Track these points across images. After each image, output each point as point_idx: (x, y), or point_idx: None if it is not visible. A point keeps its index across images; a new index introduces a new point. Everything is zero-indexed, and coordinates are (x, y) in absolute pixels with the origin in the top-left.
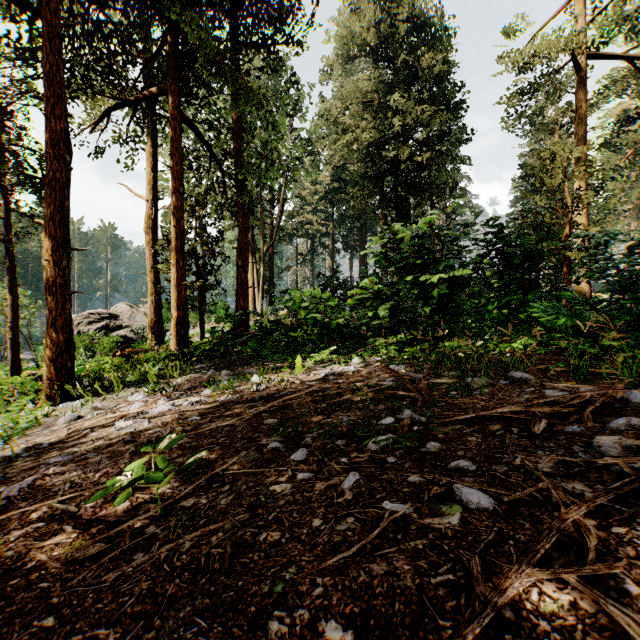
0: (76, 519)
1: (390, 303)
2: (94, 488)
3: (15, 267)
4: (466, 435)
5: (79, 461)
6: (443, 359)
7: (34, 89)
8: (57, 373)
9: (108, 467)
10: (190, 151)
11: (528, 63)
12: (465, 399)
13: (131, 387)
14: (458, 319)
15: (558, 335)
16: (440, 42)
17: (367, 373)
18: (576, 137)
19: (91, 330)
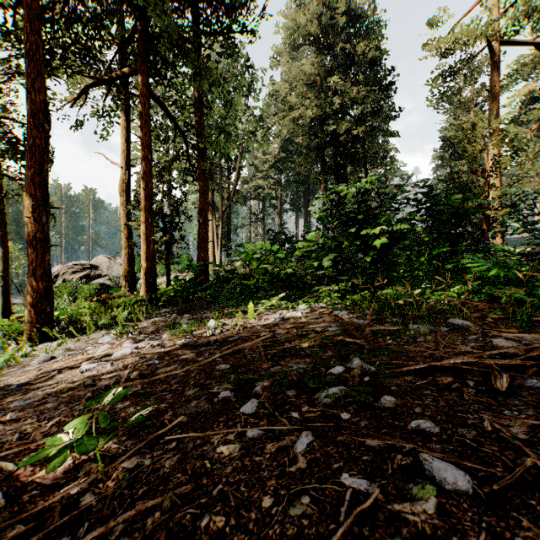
0: (12, 481)
1: (333, 255)
2: (40, 441)
3: (6, 224)
4: (420, 388)
5: (38, 406)
6: (384, 306)
7: (22, 69)
8: (37, 317)
9: (62, 414)
10: (159, 125)
11: (449, 49)
12: (411, 347)
13: (103, 329)
14: (395, 269)
15: (488, 284)
16: (373, 32)
17: (313, 318)
18: (490, 112)
19: (74, 278)
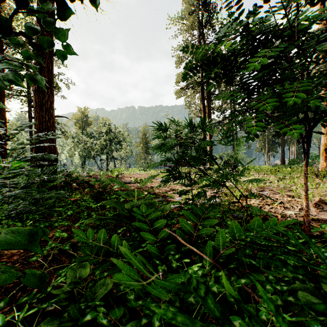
0: None
1: None
2: None
3: (270, 159)
4: None
5: None
6: None
7: None
8: None
9: None
10: None
11: None
12: None
13: None
14: None
15: None
16: None
17: None
18: None
19: None
